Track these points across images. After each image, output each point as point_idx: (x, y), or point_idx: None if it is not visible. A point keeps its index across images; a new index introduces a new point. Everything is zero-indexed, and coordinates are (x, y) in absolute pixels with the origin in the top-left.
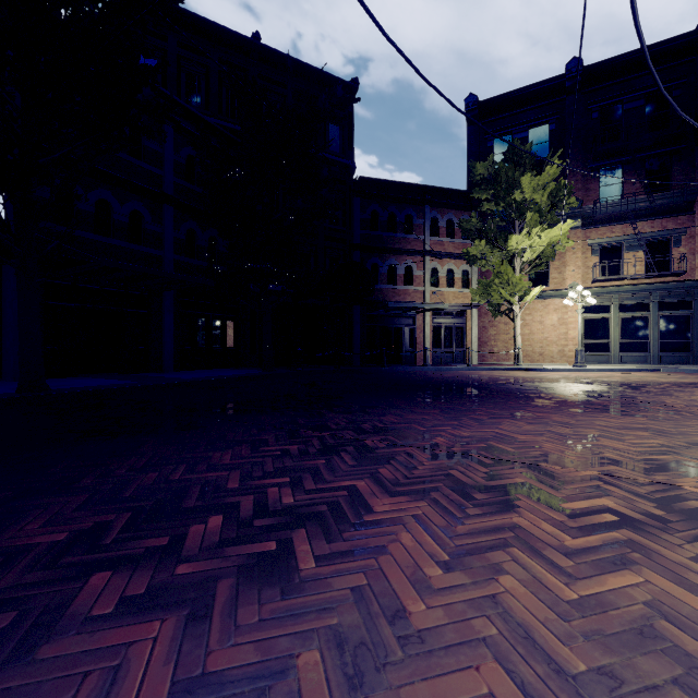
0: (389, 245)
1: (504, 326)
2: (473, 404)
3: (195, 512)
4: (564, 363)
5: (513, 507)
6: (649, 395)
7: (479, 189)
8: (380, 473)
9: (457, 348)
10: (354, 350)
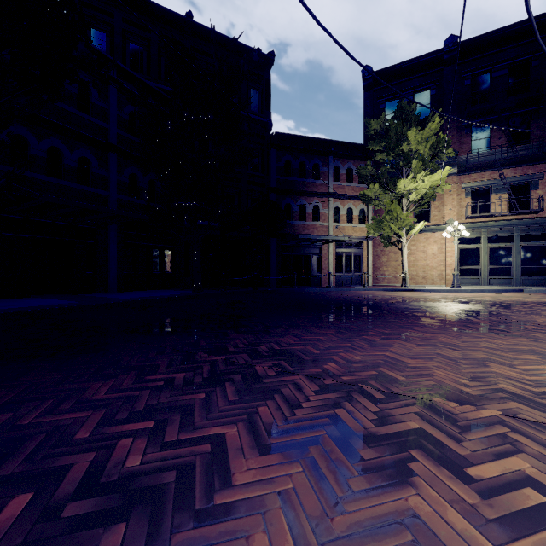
0: (300, 189)
1: (393, 255)
2: (367, 323)
3: (5, 484)
4: (442, 285)
5: (407, 475)
6: (520, 314)
7: (373, 142)
8: (258, 414)
9: (355, 272)
10: (271, 274)
